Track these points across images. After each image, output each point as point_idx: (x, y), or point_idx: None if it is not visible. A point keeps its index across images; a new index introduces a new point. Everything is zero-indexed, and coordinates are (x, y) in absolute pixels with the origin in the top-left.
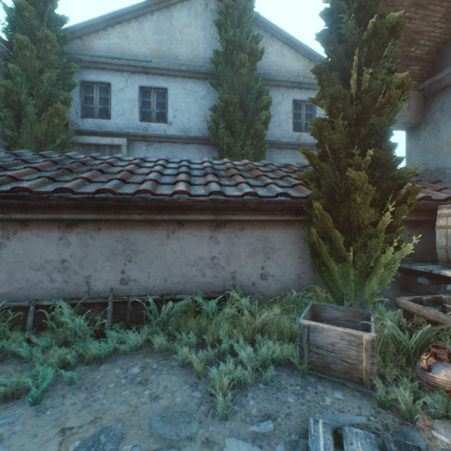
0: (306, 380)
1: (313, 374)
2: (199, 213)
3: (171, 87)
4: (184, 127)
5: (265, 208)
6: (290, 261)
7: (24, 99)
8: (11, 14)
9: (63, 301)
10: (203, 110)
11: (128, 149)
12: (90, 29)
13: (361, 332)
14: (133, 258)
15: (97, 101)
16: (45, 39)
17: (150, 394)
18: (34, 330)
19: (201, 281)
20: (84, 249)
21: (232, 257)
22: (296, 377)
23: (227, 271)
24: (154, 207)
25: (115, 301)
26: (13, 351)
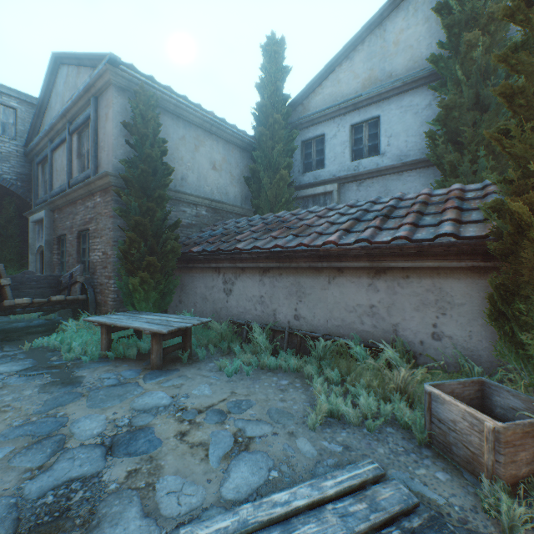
0: (418, 450)
1: (434, 450)
2: (354, 261)
3: (384, 112)
4: (400, 152)
5: (431, 253)
6: (481, 322)
7: (261, 175)
8: (255, 115)
9: (256, 323)
10: (425, 124)
11: (339, 192)
12: (308, 92)
13: (484, 417)
14: (302, 299)
15: (314, 155)
16: (273, 122)
17: (281, 397)
18: (246, 341)
19: (359, 328)
20: (272, 289)
21: (393, 308)
22: (409, 442)
23: (387, 322)
24: (315, 256)
25: (290, 332)
26: (233, 349)
